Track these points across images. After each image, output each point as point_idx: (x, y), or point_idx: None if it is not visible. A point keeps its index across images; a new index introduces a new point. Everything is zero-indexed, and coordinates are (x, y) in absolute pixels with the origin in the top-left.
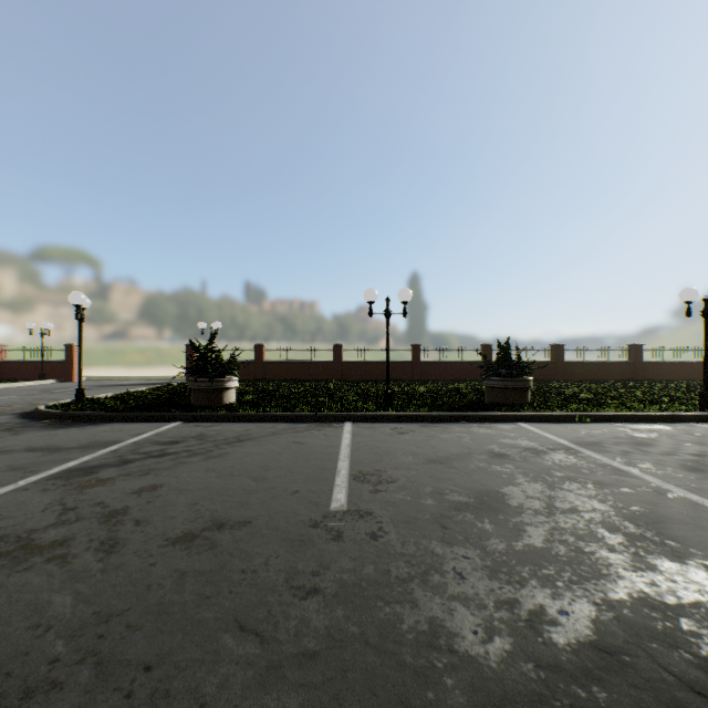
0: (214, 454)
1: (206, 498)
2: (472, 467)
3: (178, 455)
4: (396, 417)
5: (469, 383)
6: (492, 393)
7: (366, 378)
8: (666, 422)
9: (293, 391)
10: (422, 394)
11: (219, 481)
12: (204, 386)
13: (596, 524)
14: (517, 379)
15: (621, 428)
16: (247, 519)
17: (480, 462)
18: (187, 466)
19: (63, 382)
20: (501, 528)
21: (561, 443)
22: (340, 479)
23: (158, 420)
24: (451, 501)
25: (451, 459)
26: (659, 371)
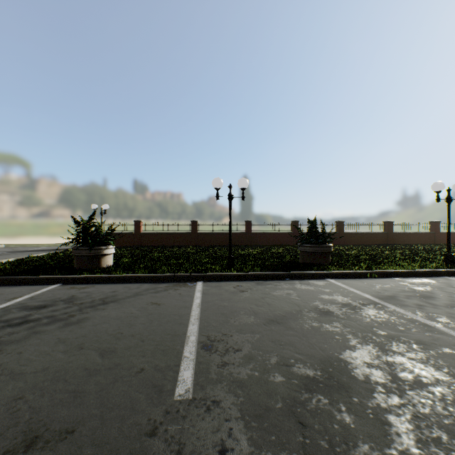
0: (73, 319)
1: (37, 387)
2: (307, 327)
3: (38, 322)
4: (237, 276)
5: (285, 247)
6: (305, 256)
7: (214, 244)
8: (428, 276)
9: (160, 254)
10: (254, 256)
11: (63, 358)
12: (84, 253)
13: (454, 406)
14: (323, 246)
15: (402, 282)
16: (71, 425)
17: (312, 321)
18: (39, 337)
19: None
20: (363, 420)
21: (367, 297)
22: (188, 349)
23: (40, 283)
24: (300, 376)
25: (287, 318)
26: (402, 238)
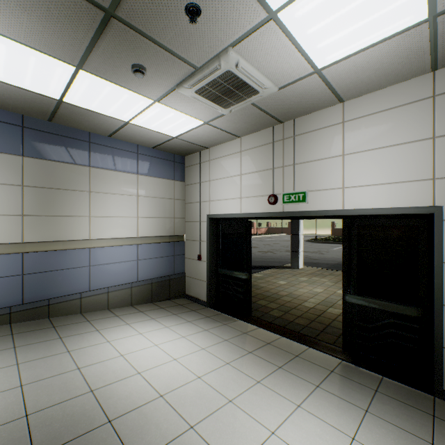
0: None
1: None
2: None
3: None
4: None
5: None
6: None
7: None
8: None
9: None
10: None
11: None
12: None
13: None
14: None
15: None
16: None
17: None
18: None
19: (287, 234)
20: None
21: None
22: None
23: None
24: None
25: None
26: None
